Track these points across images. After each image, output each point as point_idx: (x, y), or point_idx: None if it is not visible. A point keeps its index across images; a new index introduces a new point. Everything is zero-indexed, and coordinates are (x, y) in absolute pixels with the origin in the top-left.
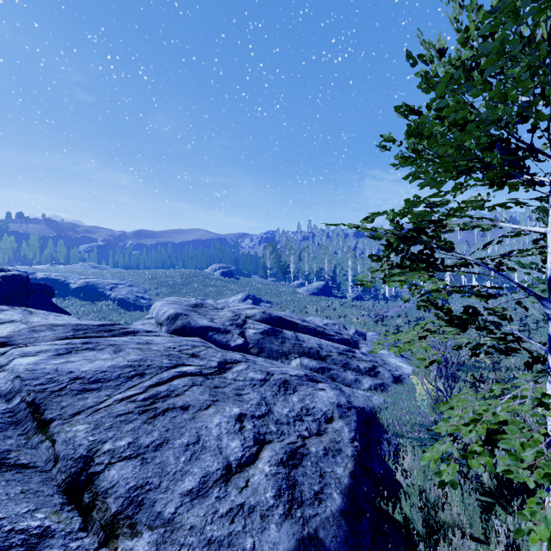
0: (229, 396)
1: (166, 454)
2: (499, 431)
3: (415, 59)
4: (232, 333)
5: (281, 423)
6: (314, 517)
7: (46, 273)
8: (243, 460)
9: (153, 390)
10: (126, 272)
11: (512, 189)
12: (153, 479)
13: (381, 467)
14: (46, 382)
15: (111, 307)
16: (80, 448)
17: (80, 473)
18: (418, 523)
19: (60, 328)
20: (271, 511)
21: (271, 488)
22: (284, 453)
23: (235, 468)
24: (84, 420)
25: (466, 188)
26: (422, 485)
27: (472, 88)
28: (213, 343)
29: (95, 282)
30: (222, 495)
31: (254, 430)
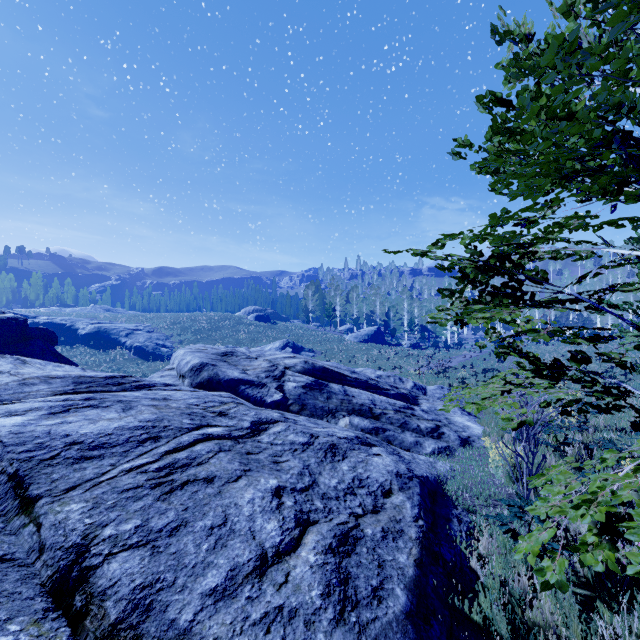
0: (264, 464)
1: (184, 540)
2: (620, 516)
3: (502, 36)
4: (268, 387)
5: (329, 497)
6: (373, 623)
7: (50, 317)
8: (281, 546)
9: (170, 457)
10: (145, 316)
11: (629, 201)
12: (166, 575)
13: (452, 551)
14: (34, 448)
15: (126, 357)
16: (73, 535)
17: (71, 568)
18: (502, 625)
19: (58, 381)
20: (318, 616)
21: (318, 584)
22: (333, 536)
23: (272, 558)
24: (80, 497)
25: (558, 207)
26: (504, 576)
27: (590, 56)
28: (245, 398)
29: (108, 328)
30: (255, 594)
31: (295, 508)
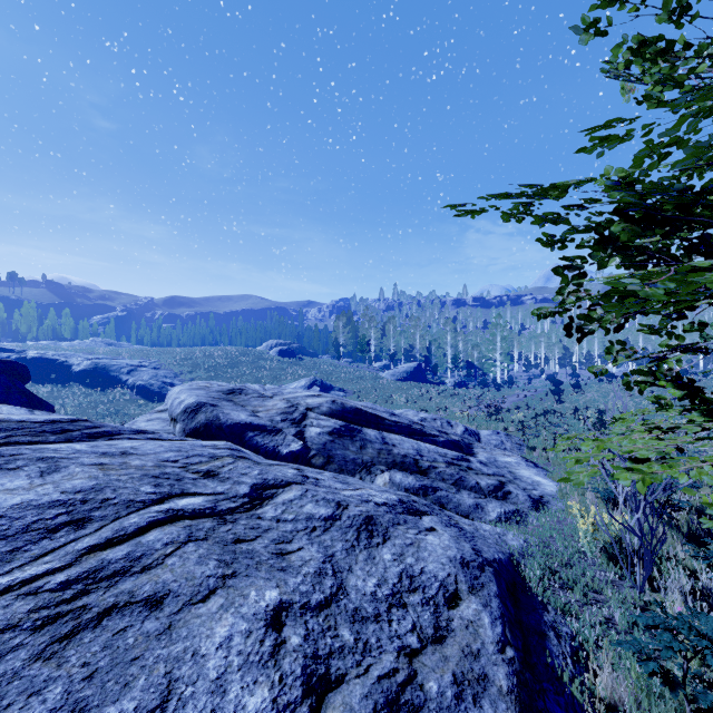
0: (261, 560)
1: None
2: None
3: None
4: (284, 433)
5: (364, 617)
6: None
7: (40, 351)
8: None
9: (94, 559)
10: (151, 350)
11: None
12: None
13: (561, 700)
14: None
15: (128, 397)
16: None
17: None
18: None
19: None
20: None
21: None
22: (372, 712)
23: None
24: None
25: None
26: None
27: None
28: (253, 449)
29: (107, 364)
30: None
31: (305, 650)
